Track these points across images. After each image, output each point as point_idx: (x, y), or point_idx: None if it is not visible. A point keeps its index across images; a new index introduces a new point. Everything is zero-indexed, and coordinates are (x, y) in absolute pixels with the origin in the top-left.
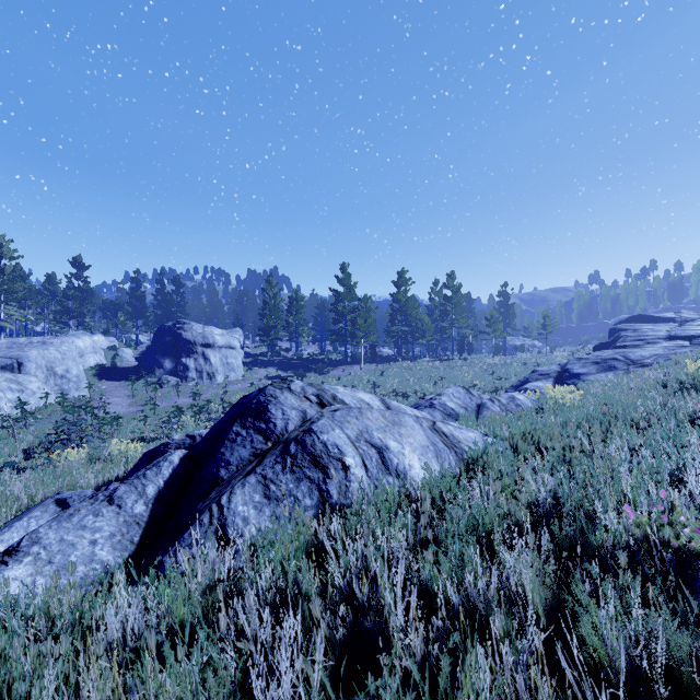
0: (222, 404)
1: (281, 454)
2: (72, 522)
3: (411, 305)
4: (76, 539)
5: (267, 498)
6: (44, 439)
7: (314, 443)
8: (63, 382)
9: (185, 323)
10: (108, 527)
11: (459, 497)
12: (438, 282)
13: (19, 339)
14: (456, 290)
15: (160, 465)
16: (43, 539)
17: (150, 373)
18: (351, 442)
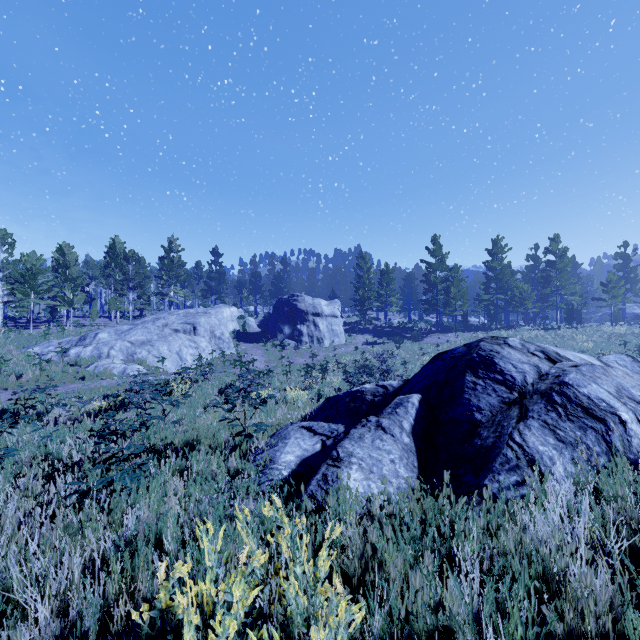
0: (337, 364)
1: (548, 403)
2: (367, 443)
3: (508, 273)
4: (379, 457)
5: (561, 442)
6: (226, 383)
7: (576, 395)
8: (220, 342)
9: (298, 296)
10: (395, 451)
11: None
12: (536, 248)
13: (190, 310)
14: (561, 254)
15: (405, 405)
16: (354, 453)
17: (274, 337)
18: (615, 397)
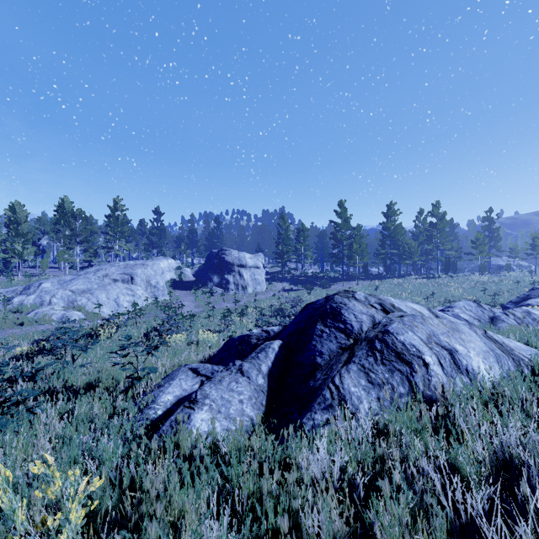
0: (255, 308)
1: (370, 349)
2: (223, 385)
3: (399, 232)
4: (230, 398)
5: (370, 383)
6: (153, 327)
7: (394, 342)
8: (155, 290)
9: (226, 250)
10: (246, 392)
11: None
12: (422, 211)
13: (129, 262)
14: (441, 217)
15: (266, 350)
16: (210, 395)
17: (204, 285)
18: (424, 343)
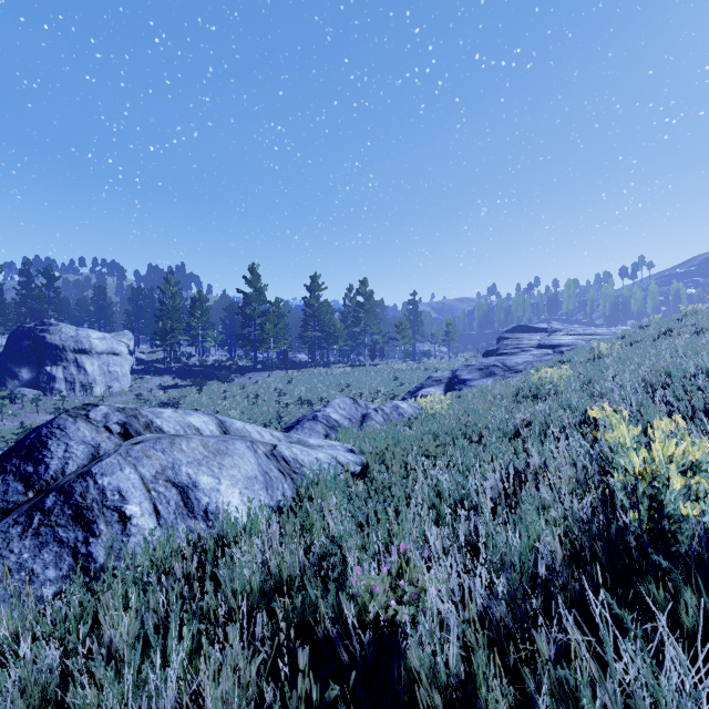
0: None
1: (28, 510)
2: None
3: (324, 310)
4: None
5: None
6: None
7: (86, 490)
8: None
9: (52, 324)
10: None
11: (234, 551)
12: (352, 288)
13: None
14: (368, 297)
15: None
16: None
17: None
18: (144, 483)
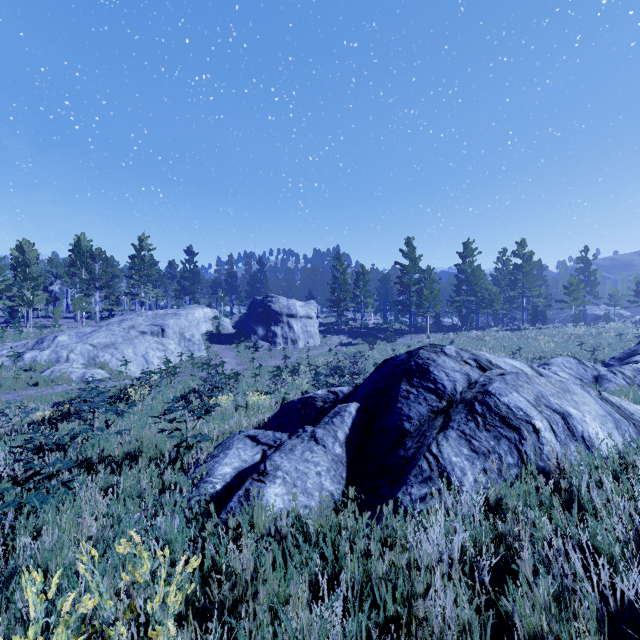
0: (309, 366)
1: (469, 413)
2: (296, 455)
3: (478, 275)
4: (305, 470)
5: (474, 452)
6: (191, 388)
7: (497, 404)
8: (190, 344)
9: (273, 296)
10: (323, 463)
11: None
12: (504, 251)
13: (159, 311)
14: (527, 258)
15: (342, 414)
16: (281, 466)
17: (247, 339)
18: (532, 406)
